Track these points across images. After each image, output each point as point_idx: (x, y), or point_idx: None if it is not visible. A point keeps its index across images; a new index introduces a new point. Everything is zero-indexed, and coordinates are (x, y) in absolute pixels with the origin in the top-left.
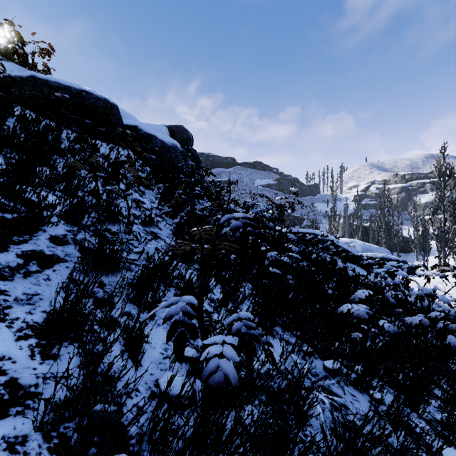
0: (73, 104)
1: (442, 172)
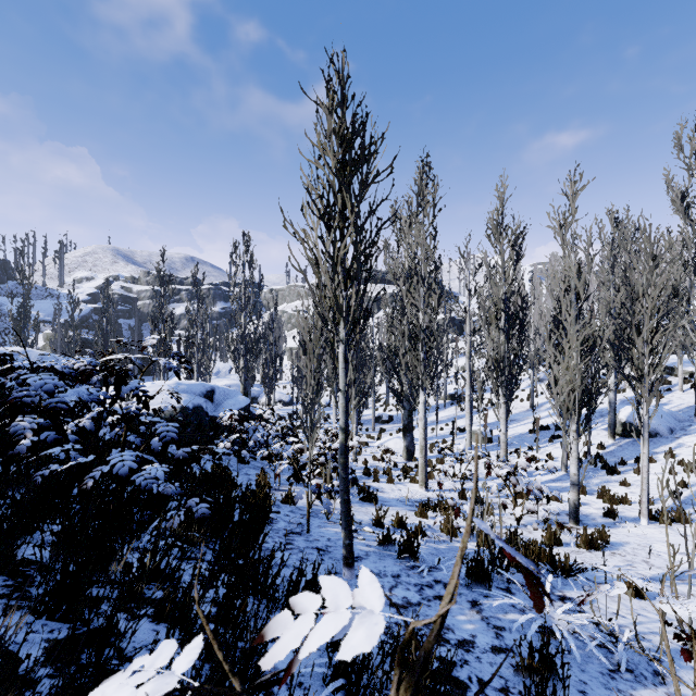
0: None
1: (162, 278)
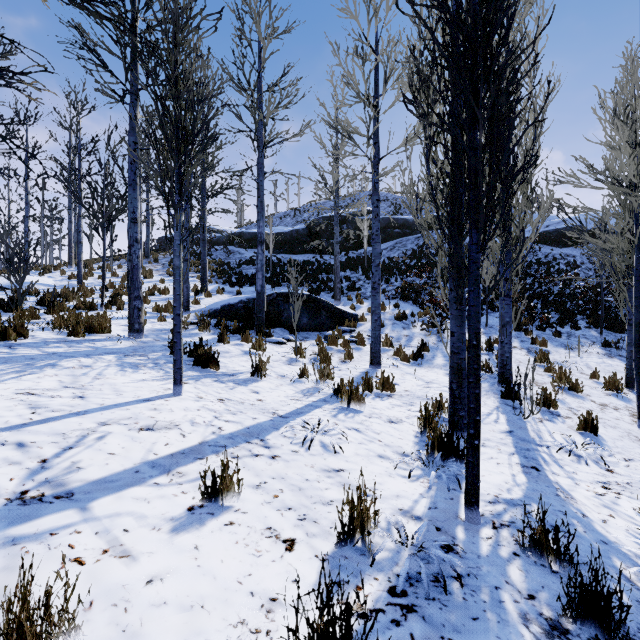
0: (559, 236)
1: None
